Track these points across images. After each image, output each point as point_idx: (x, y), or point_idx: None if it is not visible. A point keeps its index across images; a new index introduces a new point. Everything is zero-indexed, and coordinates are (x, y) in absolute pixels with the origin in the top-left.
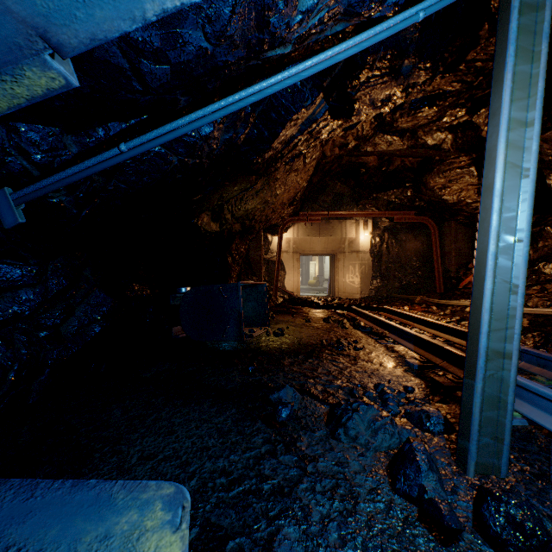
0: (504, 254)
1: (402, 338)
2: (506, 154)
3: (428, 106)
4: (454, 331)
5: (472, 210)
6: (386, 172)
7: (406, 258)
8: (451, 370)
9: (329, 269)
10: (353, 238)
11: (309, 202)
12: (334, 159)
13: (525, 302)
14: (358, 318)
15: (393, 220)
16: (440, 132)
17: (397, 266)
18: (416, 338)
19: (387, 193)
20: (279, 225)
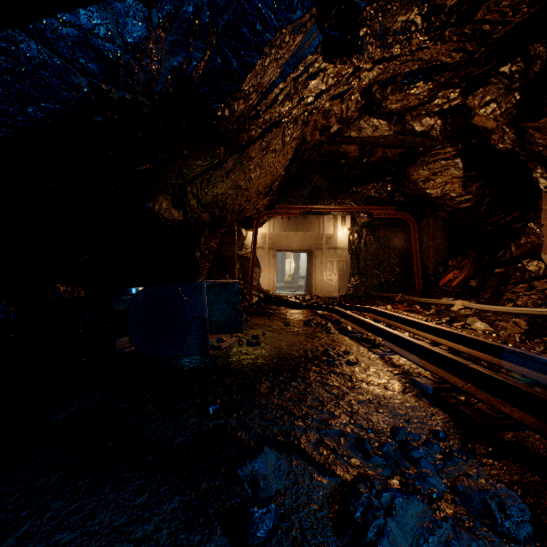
0: None
1: (402, 348)
2: None
3: (423, 80)
4: (460, 338)
5: (456, 204)
6: (367, 164)
7: (385, 255)
8: (483, 398)
9: (304, 266)
10: (331, 234)
11: (285, 195)
12: (313, 147)
13: (514, 300)
14: (343, 321)
15: (373, 215)
16: (429, 117)
17: (375, 264)
18: (423, 350)
19: (367, 187)
20: (254, 218)
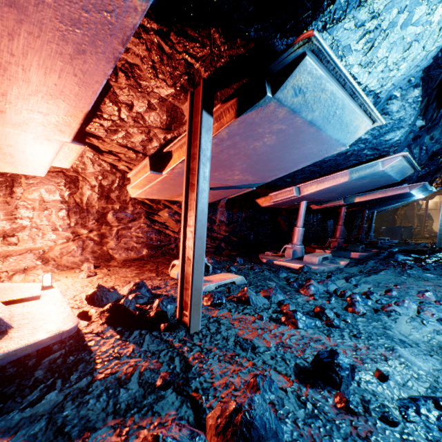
0: (441, 223)
1: None
2: (441, 211)
3: None
4: None
5: None
6: None
7: None
8: None
9: None
10: None
11: None
12: None
13: None
14: None
15: None
16: None
17: None
18: None
19: None
20: (425, 198)
